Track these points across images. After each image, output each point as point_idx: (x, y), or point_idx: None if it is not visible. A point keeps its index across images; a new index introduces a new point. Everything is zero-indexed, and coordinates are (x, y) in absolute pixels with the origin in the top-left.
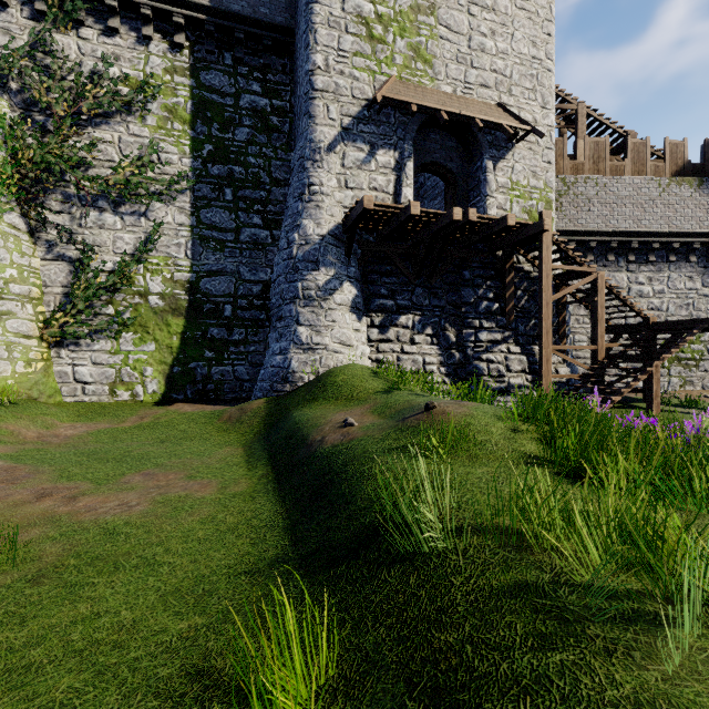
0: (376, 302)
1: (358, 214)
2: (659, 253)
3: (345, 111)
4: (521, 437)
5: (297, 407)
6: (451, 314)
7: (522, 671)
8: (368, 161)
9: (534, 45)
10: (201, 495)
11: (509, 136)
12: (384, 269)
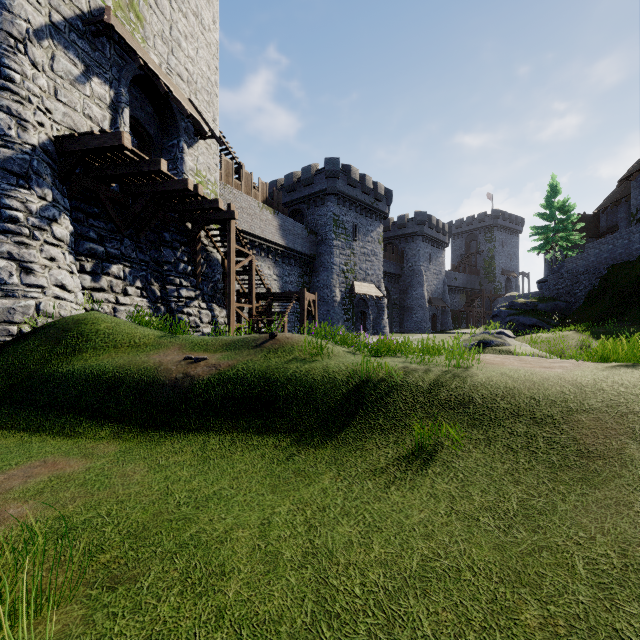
0: (86, 245)
1: (106, 145)
2: (257, 249)
3: (54, 3)
4: (334, 345)
5: (49, 363)
6: (155, 270)
7: (468, 387)
8: (82, 81)
9: (209, 69)
10: (79, 468)
11: (205, 134)
12: (92, 210)
